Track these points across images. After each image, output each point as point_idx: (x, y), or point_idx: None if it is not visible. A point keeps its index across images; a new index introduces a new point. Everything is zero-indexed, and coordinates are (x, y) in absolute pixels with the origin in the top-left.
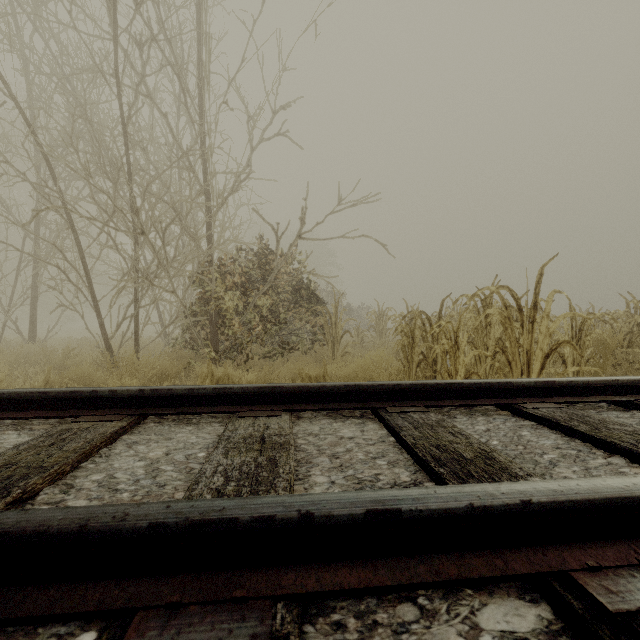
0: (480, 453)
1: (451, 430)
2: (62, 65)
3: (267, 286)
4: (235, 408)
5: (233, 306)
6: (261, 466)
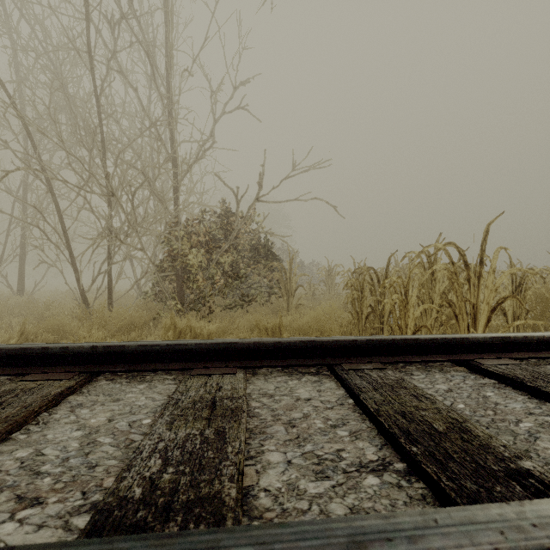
0: (452, 423)
1: (413, 392)
2: (46, 48)
3: (228, 244)
4: (189, 365)
5: (197, 262)
6: (207, 442)
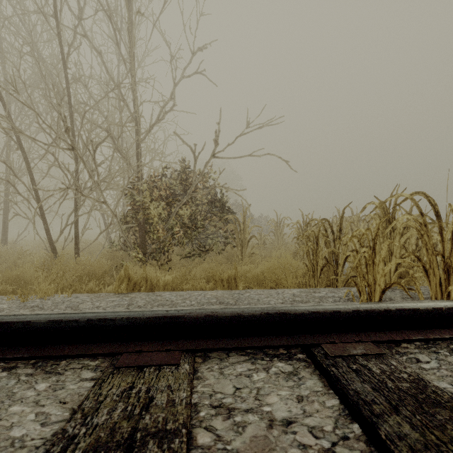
0: None
1: None
2: (24, 23)
3: (186, 198)
4: (118, 347)
5: (158, 215)
6: None
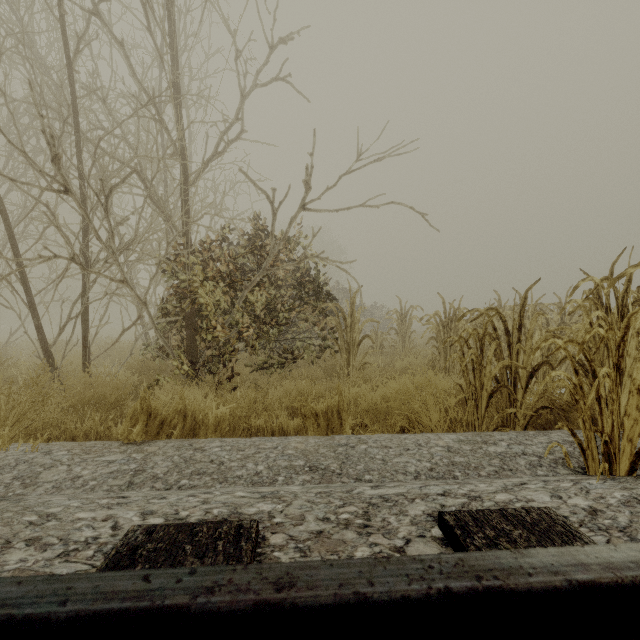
0: None
1: None
2: (15, 9)
3: (260, 276)
4: None
5: (214, 302)
6: None
